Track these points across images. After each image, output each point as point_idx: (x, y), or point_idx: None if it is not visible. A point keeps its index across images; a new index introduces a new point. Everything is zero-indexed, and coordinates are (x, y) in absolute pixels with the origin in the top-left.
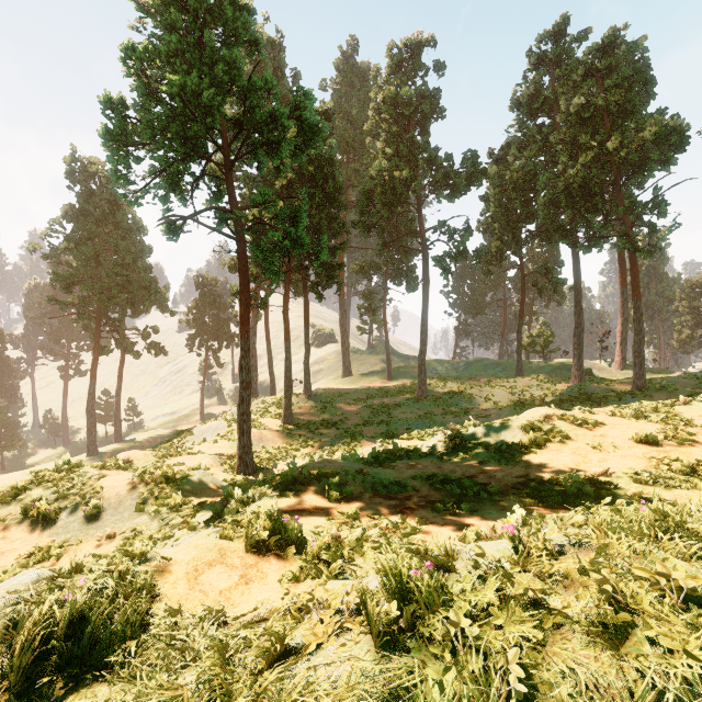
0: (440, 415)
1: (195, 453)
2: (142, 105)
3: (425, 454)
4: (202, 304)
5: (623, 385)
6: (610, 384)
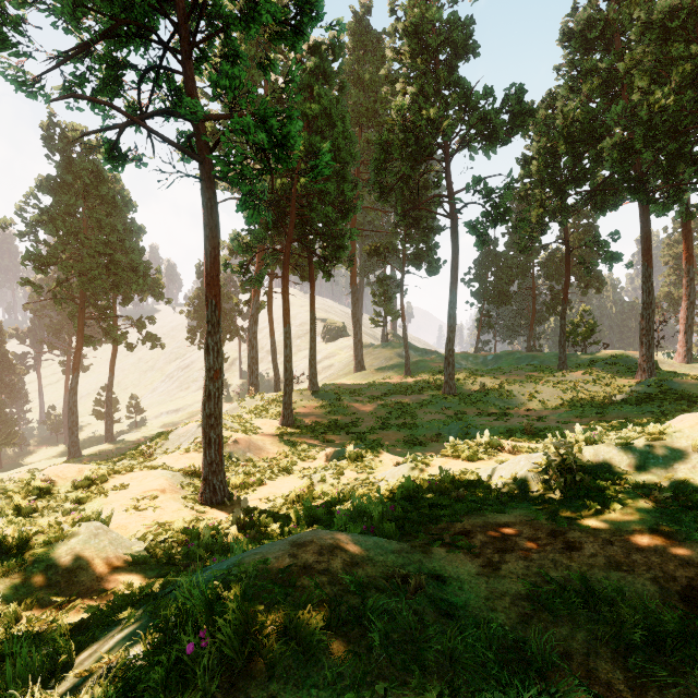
0: (475, 416)
1: (155, 467)
2: None
3: (507, 498)
4: (203, 293)
5: None
6: None
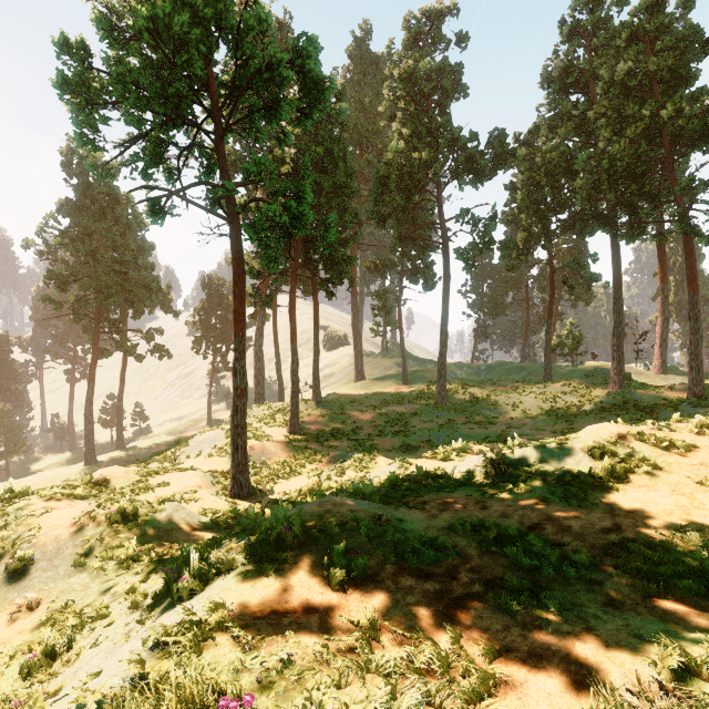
0: (463, 424)
1: (186, 469)
2: (116, 61)
3: (459, 484)
4: (208, 305)
5: (674, 392)
6: (658, 391)
